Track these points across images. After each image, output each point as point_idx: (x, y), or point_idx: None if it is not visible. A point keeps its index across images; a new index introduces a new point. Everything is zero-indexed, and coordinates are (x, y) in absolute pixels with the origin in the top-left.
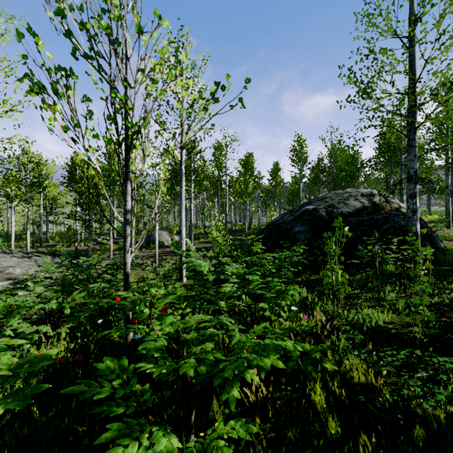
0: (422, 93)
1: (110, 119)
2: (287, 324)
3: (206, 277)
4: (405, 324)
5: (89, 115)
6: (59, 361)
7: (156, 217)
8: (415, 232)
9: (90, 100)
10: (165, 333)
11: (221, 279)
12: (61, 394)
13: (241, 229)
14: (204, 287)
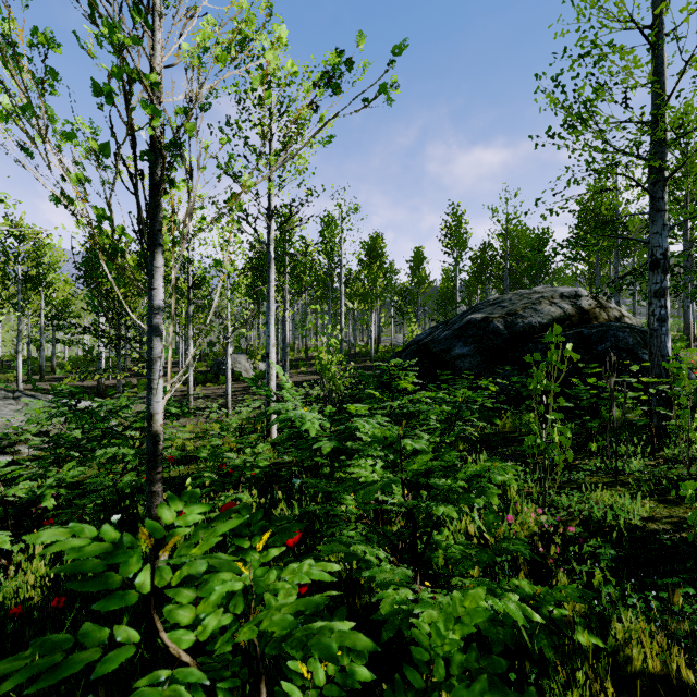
0: (686, 114)
1: (100, 95)
2: (471, 530)
3: (315, 446)
4: (680, 522)
5: (52, 84)
6: (17, 611)
7: (227, 332)
8: (665, 355)
9: (51, 44)
10: (206, 637)
11: (347, 448)
12: (5, 695)
13: (364, 352)
14: None
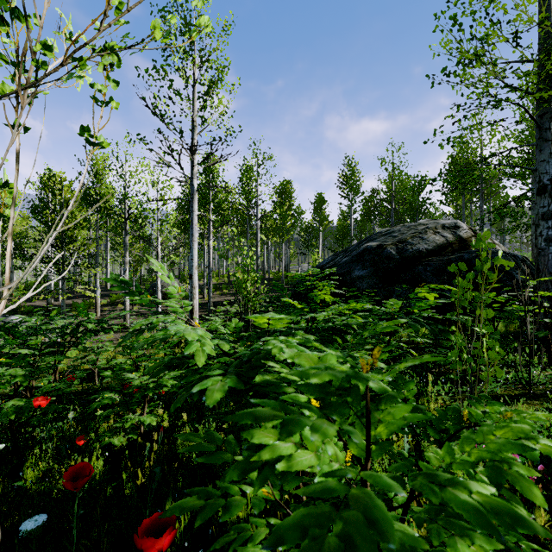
0: None
1: None
2: None
3: (197, 387)
4: None
5: None
6: None
7: (158, 258)
8: (551, 272)
9: None
10: None
11: (254, 385)
12: None
13: (276, 277)
14: None
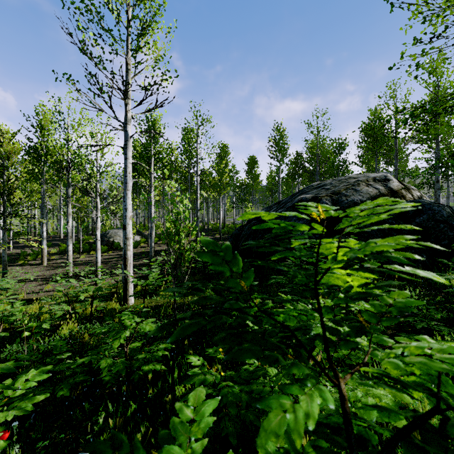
0: None
1: None
2: None
3: None
4: None
5: None
6: None
7: (97, 209)
8: None
9: None
10: None
11: None
12: None
13: (215, 228)
14: (157, 318)
